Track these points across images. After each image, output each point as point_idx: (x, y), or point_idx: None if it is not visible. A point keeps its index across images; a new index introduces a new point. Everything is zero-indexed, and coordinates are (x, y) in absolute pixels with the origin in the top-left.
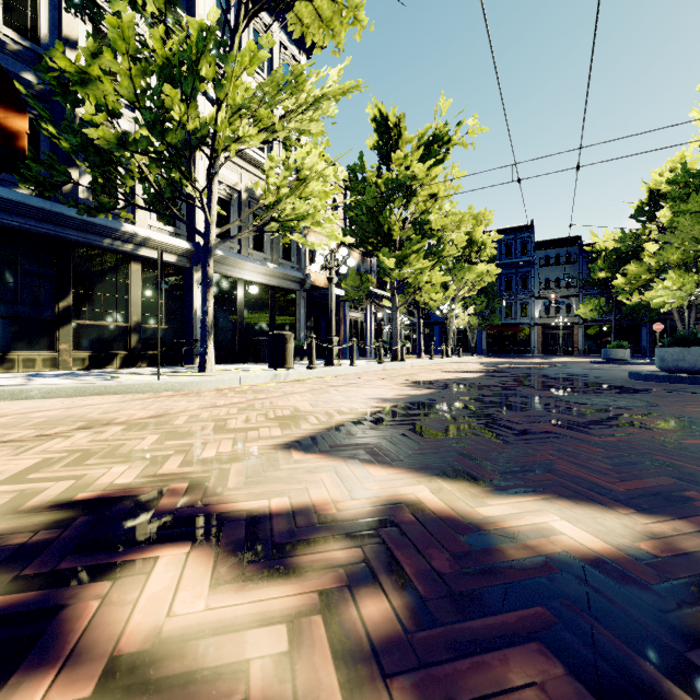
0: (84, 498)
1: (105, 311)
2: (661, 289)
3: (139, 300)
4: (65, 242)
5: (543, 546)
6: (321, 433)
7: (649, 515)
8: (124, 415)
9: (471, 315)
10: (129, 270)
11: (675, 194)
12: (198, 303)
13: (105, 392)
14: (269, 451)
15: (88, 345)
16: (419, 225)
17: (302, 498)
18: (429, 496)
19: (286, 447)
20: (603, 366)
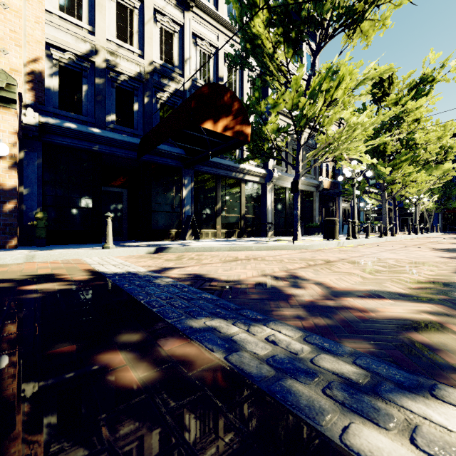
0: (426, 281)
1: (231, 209)
2: None
3: (244, 202)
4: (218, 176)
5: None
6: None
7: None
8: (323, 258)
9: None
10: (240, 187)
11: None
12: (268, 202)
13: (277, 248)
14: None
15: (225, 226)
16: (405, 142)
17: None
18: None
19: None
20: None
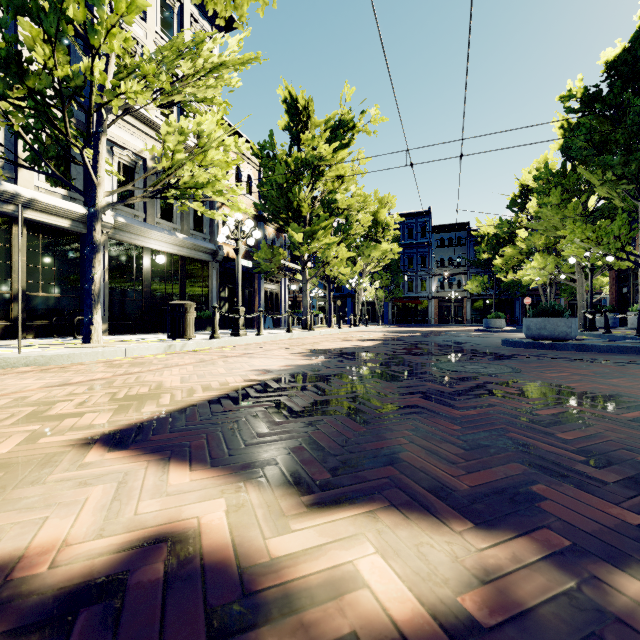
0: None
1: None
2: (529, 268)
3: (23, 266)
4: None
5: (326, 620)
6: (158, 418)
7: (487, 531)
8: None
9: (379, 289)
10: (11, 233)
11: (540, 188)
12: None
13: None
14: (63, 449)
15: None
16: (327, 204)
17: (21, 540)
18: (219, 519)
19: (92, 442)
20: (484, 334)
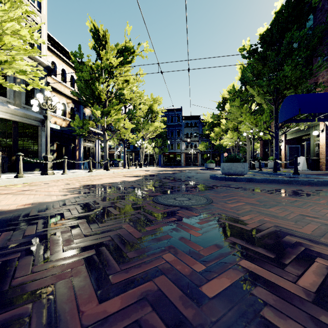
0: None
1: None
2: (226, 138)
3: None
4: None
5: None
6: None
7: None
8: None
9: (156, 147)
10: None
11: (230, 98)
12: None
13: None
14: None
15: None
16: (118, 95)
17: None
18: None
19: None
20: (204, 171)
